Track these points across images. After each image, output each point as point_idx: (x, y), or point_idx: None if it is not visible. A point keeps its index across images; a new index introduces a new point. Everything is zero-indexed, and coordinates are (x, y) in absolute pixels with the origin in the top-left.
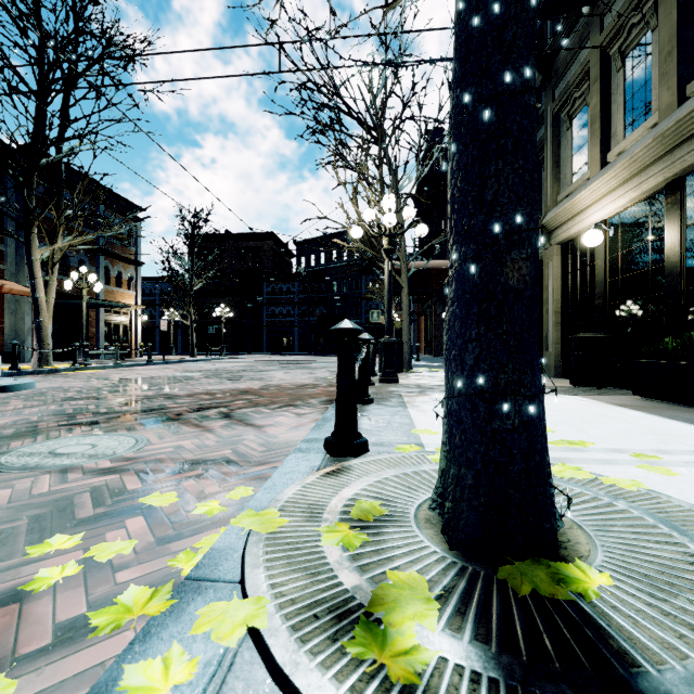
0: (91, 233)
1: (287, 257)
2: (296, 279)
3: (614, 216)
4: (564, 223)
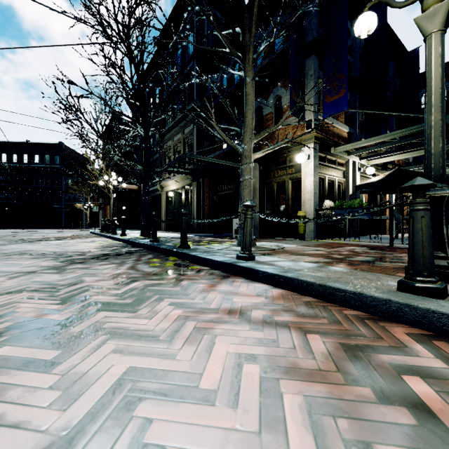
0: None
1: None
2: None
3: (176, 189)
4: (166, 187)
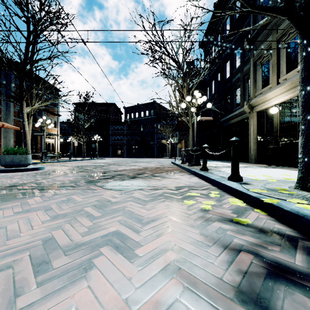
0: (49, 101)
1: (119, 114)
2: (125, 124)
3: (281, 102)
4: (259, 104)
